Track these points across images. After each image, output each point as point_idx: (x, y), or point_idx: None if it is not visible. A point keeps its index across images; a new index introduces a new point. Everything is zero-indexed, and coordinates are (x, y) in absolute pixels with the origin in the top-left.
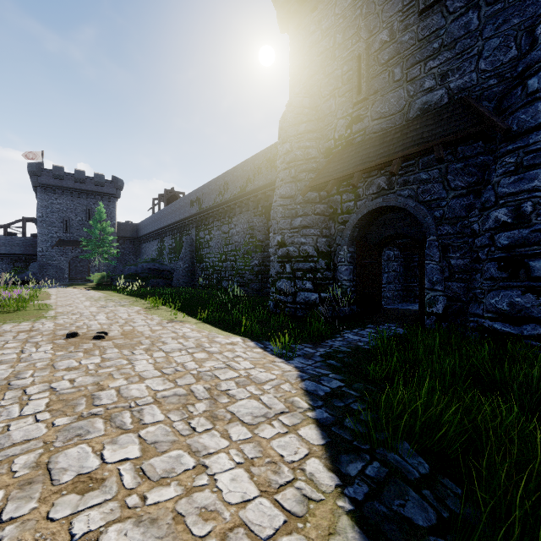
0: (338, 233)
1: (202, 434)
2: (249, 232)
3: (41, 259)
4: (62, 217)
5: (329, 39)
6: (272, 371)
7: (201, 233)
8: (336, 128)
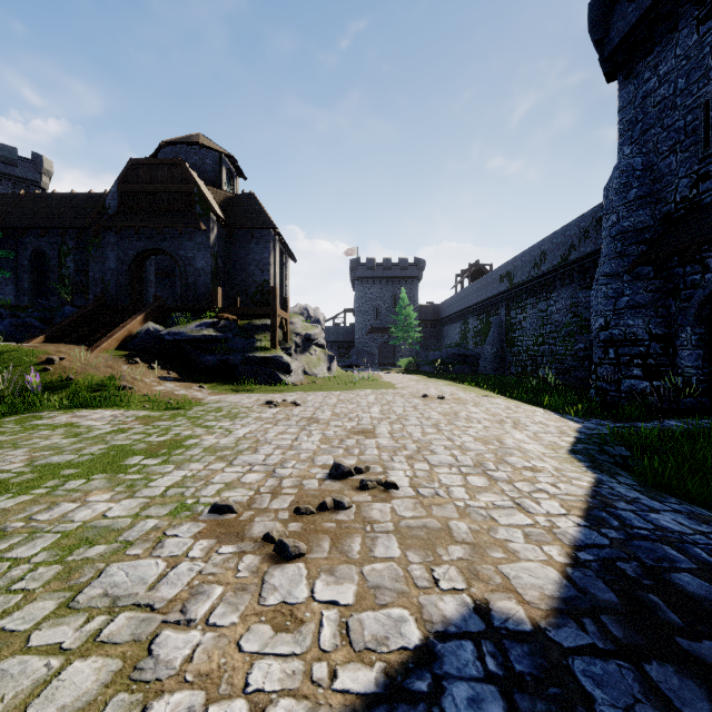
0: (680, 312)
1: (509, 430)
2: (572, 311)
3: (358, 345)
4: (374, 306)
5: (667, 86)
6: (559, 423)
7: (512, 313)
8: (677, 190)
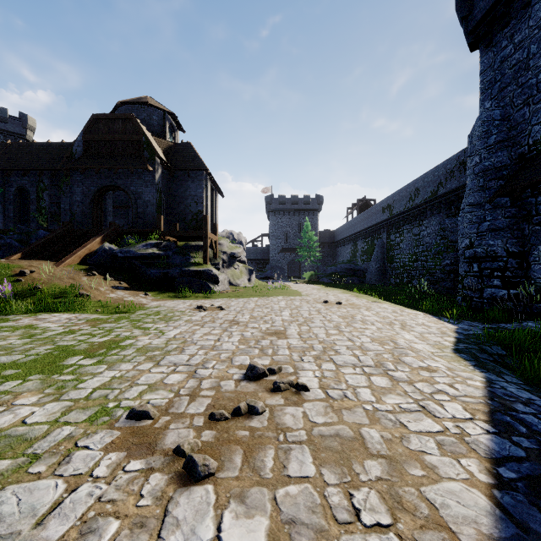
0: (532, 234)
1: (398, 331)
2: (440, 234)
3: (272, 262)
4: (284, 231)
5: (522, 51)
6: (439, 325)
7: (391, 236)
8: (530, 135)
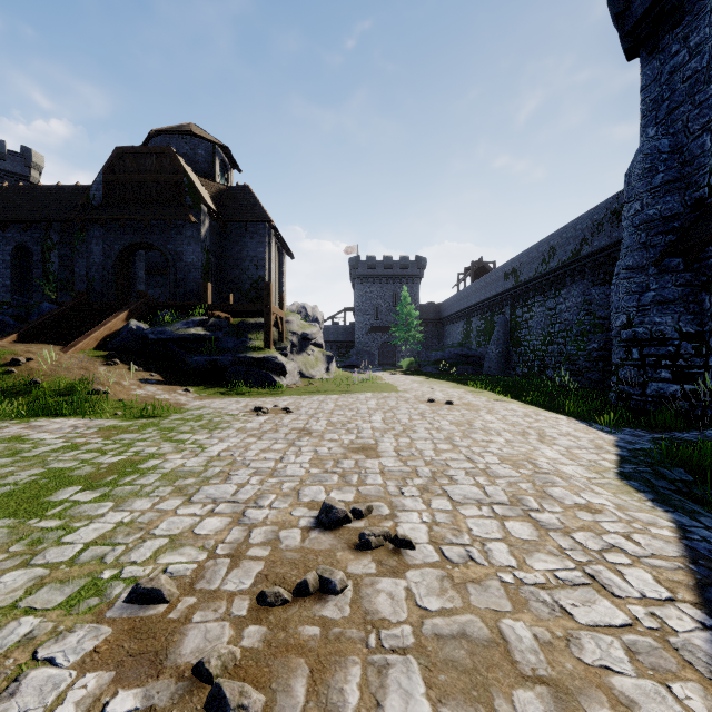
0: None
1: (535, 444)
2: (584, 308)
3: (358, 345)
4: (374, 305)
5: (700, 58)
6: (590, 435)
7: (518, 311)
8: (711, 172)
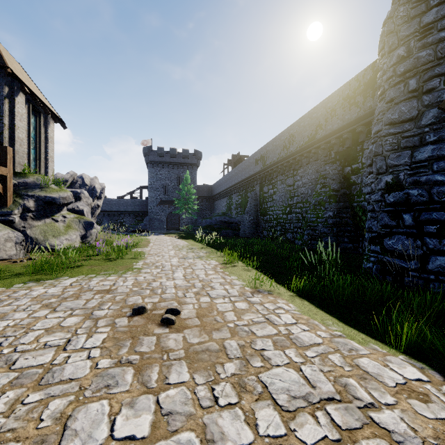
0: None
1: None
2: (321, 182)
3: (150, 214)
4: (163, 184)
5: None
6: None
7: (265, 188)
8: None
